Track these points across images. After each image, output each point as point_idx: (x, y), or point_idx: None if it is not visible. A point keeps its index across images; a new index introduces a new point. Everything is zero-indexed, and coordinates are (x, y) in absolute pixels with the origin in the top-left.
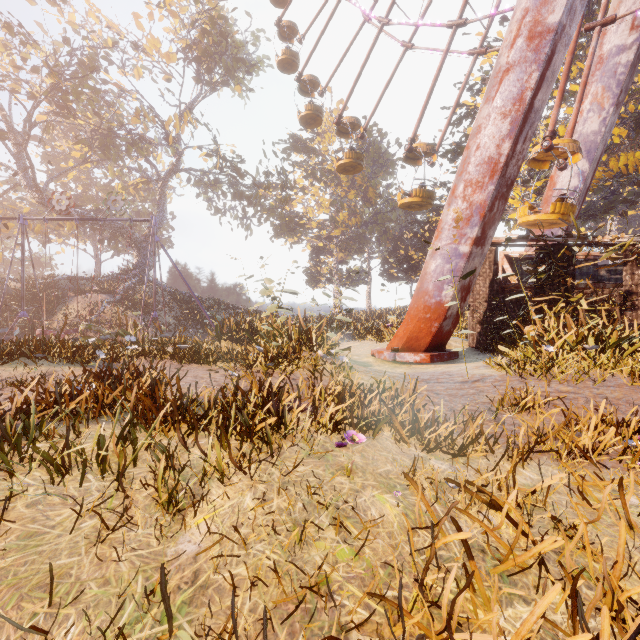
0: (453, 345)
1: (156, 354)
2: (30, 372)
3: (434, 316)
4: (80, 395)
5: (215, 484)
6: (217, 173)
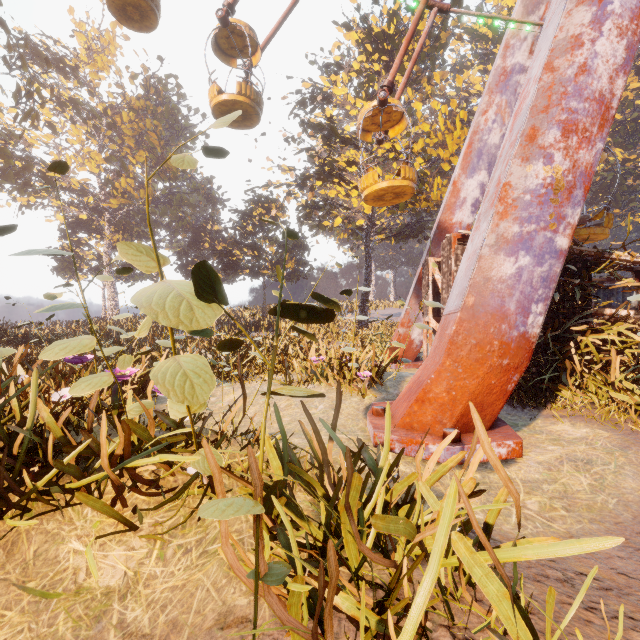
0: None
1: None
2: None
3: (515, 362)
4: None
5: None
6: None
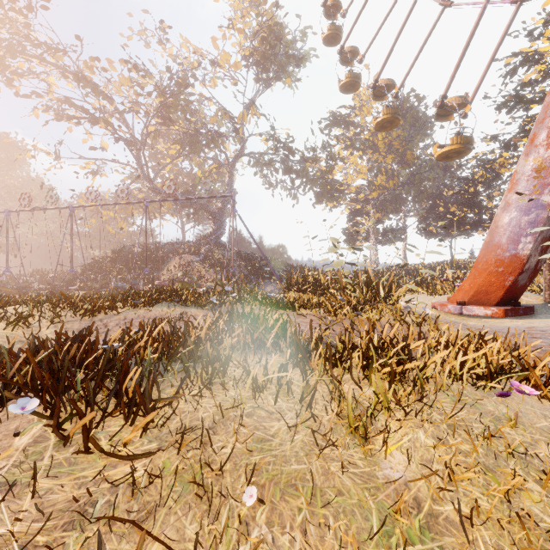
0: (524, 300)
1: (249, 301)
2: (171, 312)
3: (508, 270)
4: (233, 331)
5: (381, 417)
6: (272, 154)
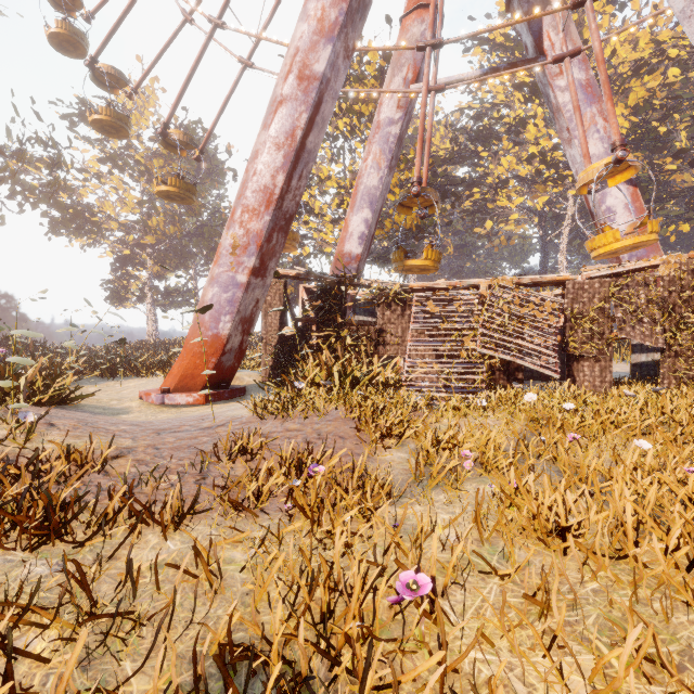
0: (246, 380)
1: None
2: None
3: (211, 350)
4: None
5: None
6: None
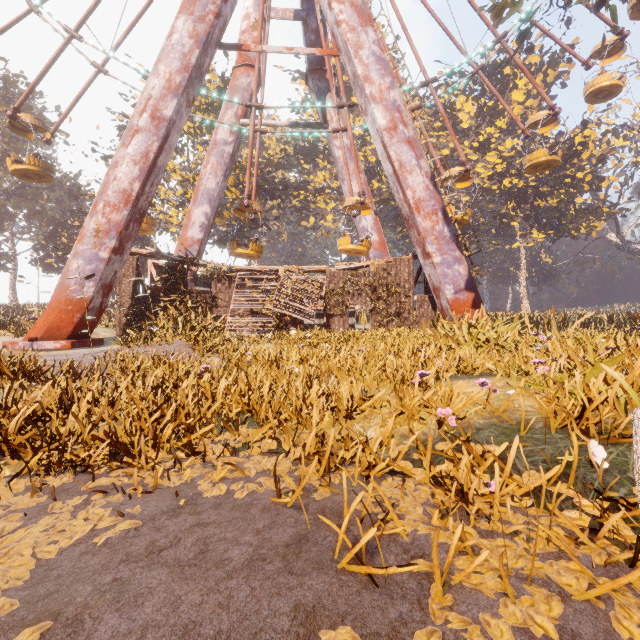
0: (102, 335)
1: None
2: None
3: (76, 308)
4: None
5: None
6: None
